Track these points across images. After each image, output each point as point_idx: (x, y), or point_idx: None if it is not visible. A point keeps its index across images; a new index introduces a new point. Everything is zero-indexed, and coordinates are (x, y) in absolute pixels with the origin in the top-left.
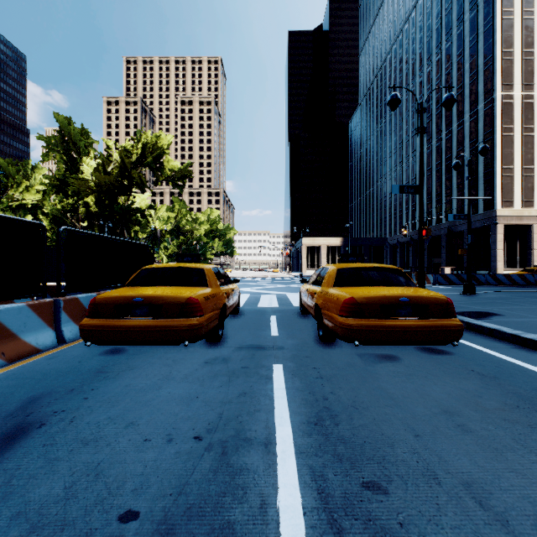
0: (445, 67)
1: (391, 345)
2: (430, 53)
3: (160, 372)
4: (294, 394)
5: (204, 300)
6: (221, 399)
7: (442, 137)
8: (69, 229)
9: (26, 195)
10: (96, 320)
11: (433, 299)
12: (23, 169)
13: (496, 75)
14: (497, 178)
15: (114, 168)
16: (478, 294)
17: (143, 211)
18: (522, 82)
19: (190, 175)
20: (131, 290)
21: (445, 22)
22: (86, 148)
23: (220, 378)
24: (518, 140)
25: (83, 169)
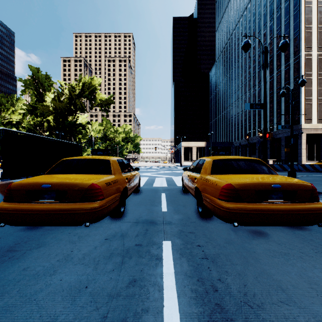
0: (269, 37)
1: (265, 225)
2: (259, 29)
3: (62, 251)
4: (183, 283)
5: (105, 186)
6: (110, 291)
7: (267, 80)
8: (6, 129)
9: (12, 116)
10: (9, 203)
11: (300, 186)
12: (10, 100)
13: (301, 41)
14: (302, 105)
15: (65, 98)
16: (298, 177)
17: (83, 125)
18: (317, 46)
19: (112, 103)
20: (45, 177)
21: (269, 9)
22: (49, 86)
23: (114, 259)
24: (315, 81)
25: (46, 99)
